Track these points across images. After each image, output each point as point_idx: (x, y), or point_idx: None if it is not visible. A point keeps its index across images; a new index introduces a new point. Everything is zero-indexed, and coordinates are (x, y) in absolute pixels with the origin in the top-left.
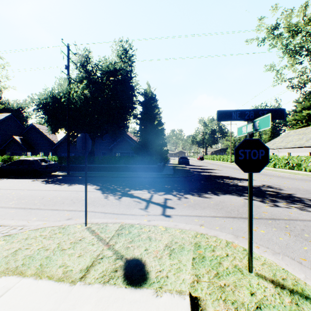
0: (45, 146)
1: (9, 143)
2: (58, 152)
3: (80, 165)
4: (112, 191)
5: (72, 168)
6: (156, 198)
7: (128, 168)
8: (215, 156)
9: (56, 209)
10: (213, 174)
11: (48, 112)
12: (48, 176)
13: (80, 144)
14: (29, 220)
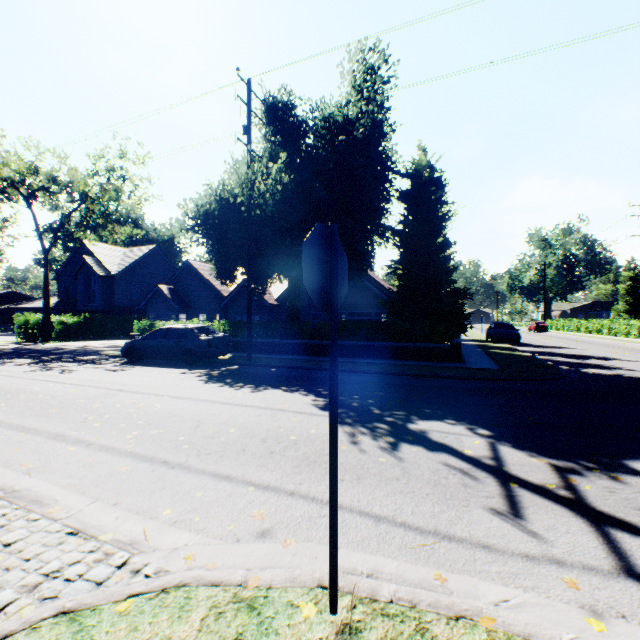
0: (209, 303)
1: (152, 297)
2: (230, 314)
3: (272, 342)
4: (360, 416)
5: (255, 347)
6: (517, 459)
7: (375, 349)
8: (581, 321)
9: (225, 476)
10: (625, 373)
11: (212, 231)
12: (212, 363)
13: (315, 270)
14: (153, 520)
